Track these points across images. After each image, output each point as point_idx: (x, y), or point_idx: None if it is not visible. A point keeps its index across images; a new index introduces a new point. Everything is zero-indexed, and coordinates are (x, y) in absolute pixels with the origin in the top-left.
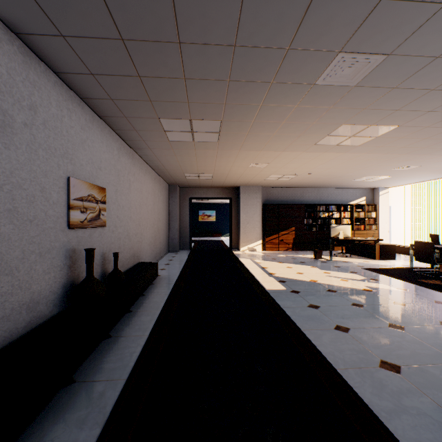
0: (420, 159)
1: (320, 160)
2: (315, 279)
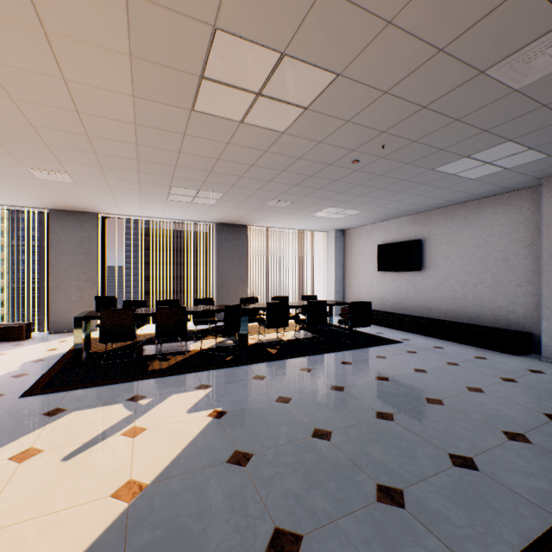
0: (111, 175)
1: (31, 52)
2: (109, 485)
